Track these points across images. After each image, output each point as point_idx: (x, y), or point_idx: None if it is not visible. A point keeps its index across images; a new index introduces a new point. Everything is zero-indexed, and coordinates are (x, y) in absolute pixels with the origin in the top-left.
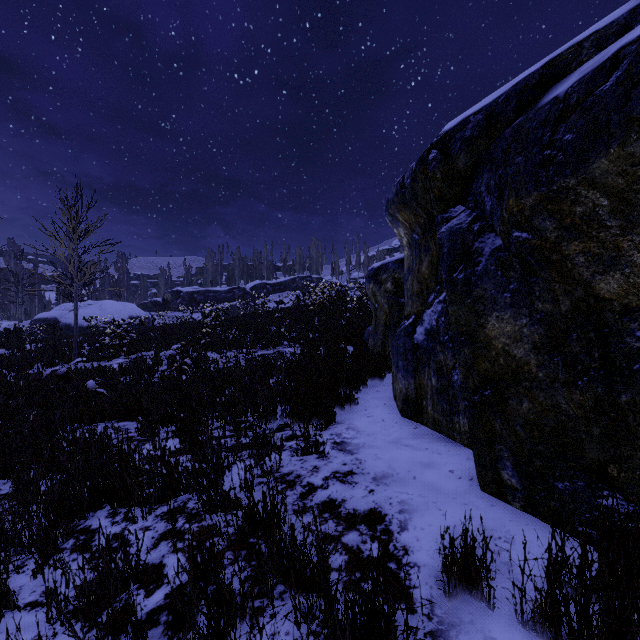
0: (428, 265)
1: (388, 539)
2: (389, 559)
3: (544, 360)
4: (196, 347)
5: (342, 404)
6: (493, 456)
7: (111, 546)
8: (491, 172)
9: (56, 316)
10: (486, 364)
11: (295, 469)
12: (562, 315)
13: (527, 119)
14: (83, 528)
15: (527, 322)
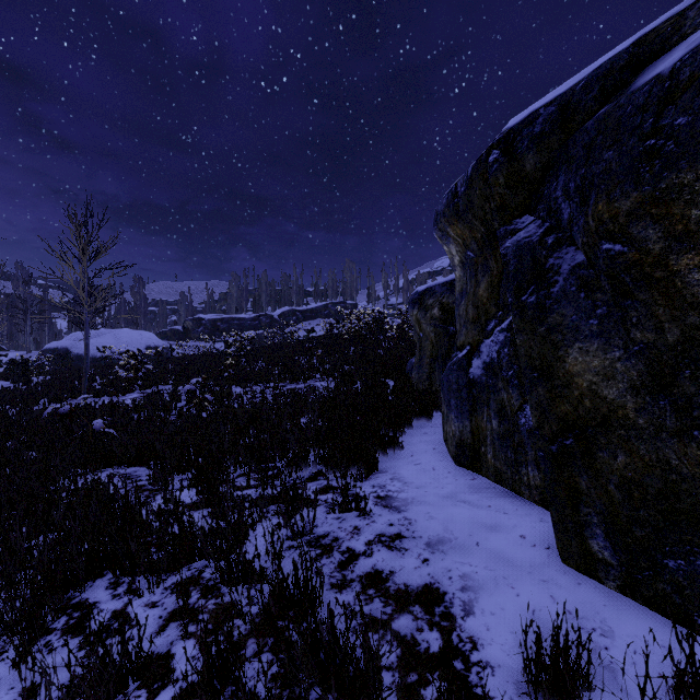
0: (487, 287)
1: (450, 626)
2: (453, 655)
3: (645, 403)
4: (218, 380)
5: (384, 449)
6: (578, 521)
7: (110, 627)
8: (569, 173)
9: (67, 346)
10: (567, 406)
11: (332, 530)
12: (669, 347)
13: (617, 106)
14: (78, 602)
15: (621, 355)
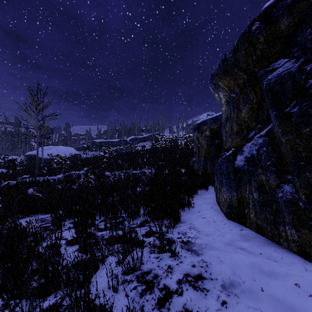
0: (248, 111)
1: None
2: None
3: None
4: (99, 169)
5: (183, 207)
6: None
7: None
8: None
9: (35, 153)
10: None
11: (153, 267)
12: None
13: None
14: None
15: None
